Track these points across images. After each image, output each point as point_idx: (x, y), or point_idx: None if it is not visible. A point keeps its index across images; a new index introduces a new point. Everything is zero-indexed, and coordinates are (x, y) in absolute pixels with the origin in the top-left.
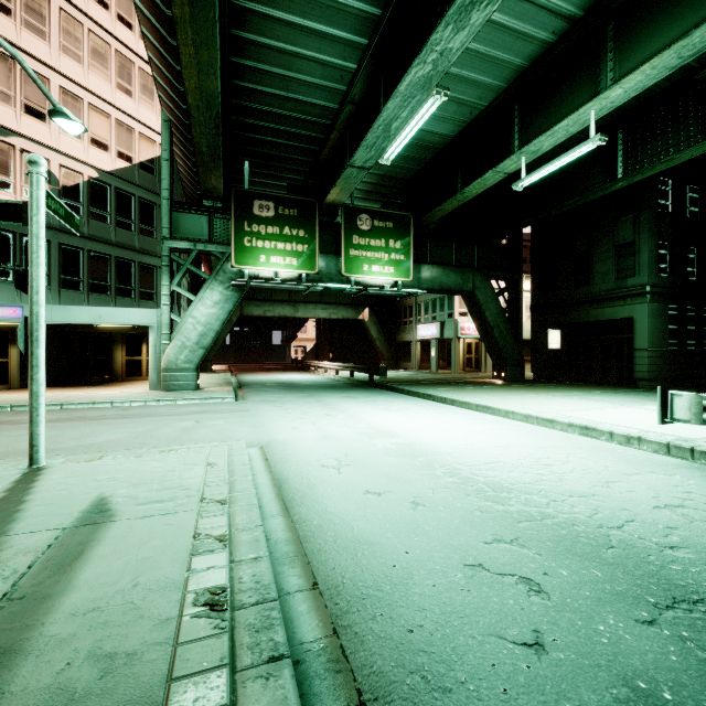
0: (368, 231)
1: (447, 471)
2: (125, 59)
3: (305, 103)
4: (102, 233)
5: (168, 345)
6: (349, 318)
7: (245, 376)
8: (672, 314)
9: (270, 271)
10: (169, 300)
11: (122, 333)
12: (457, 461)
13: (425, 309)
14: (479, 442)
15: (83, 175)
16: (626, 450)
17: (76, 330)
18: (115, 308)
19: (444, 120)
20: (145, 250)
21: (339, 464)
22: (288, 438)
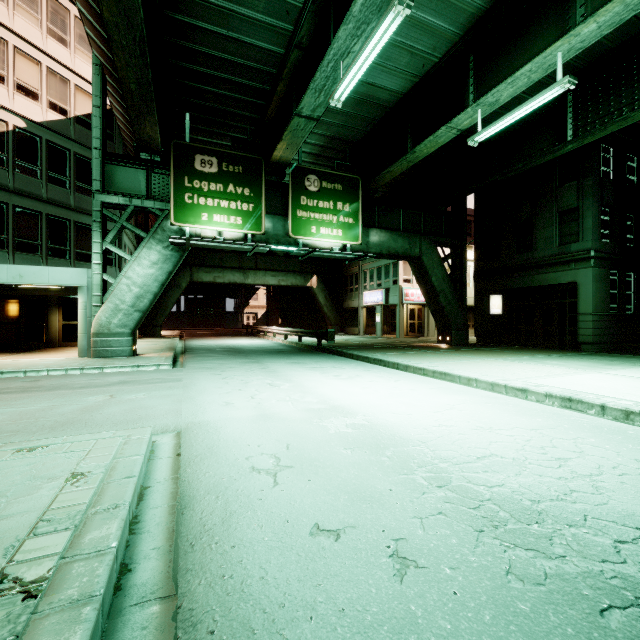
0: (317, 192)
1: (430, 475)
2: (58, 4)
3: (248, 45)
4: (30, 188)
5: (99, 308)
6: (297, 285)
7: (193, 341)
8: (612, 279)
9: (214, 231)
10: (101, 259)
11: (59, 297)
12: (438, 455)
13: (370, 276)
14: (454, 422)
15: (7, 124)
16: (637, 431)
17: (6, 293)
18: (38, 267)
19: (395, 74)
20: (81, 209)
21: (276, 466)
22: (216, 419)
